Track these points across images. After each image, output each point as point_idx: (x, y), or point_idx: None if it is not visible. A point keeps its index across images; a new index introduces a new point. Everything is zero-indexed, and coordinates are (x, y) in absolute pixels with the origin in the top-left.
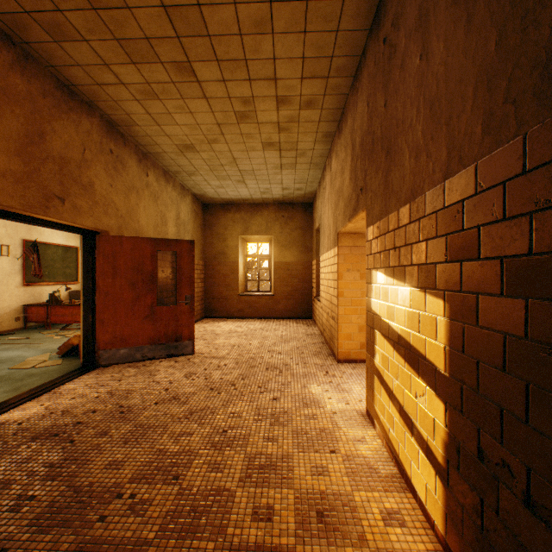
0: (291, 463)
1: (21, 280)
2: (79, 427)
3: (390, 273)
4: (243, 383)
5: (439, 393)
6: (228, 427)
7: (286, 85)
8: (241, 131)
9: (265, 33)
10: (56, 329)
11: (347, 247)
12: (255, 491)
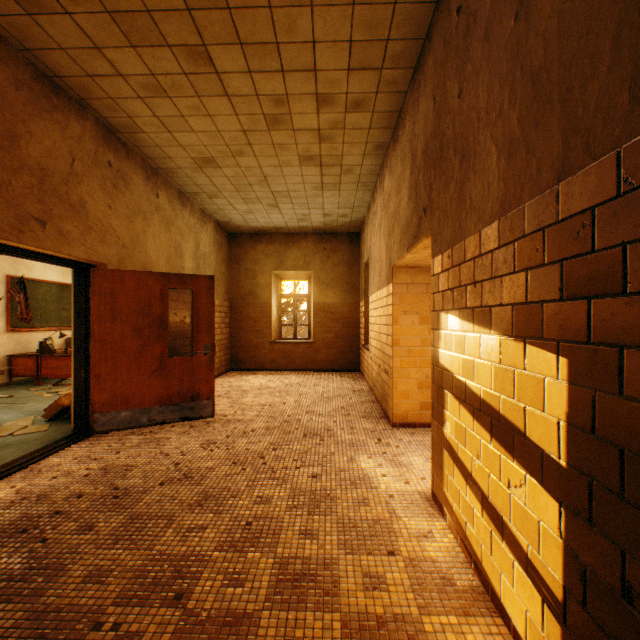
0: (335, 571)
1: (5, 325)
2: (57, 519)
3: (467, 317)
4: (275, 455)
5: (549, 488)
6: (254, 517)
7: (329, 79)
8: (273, 140)
9: (301, 5)
10: (48, 385)
11: (403, 284)
12: (287, 616)
